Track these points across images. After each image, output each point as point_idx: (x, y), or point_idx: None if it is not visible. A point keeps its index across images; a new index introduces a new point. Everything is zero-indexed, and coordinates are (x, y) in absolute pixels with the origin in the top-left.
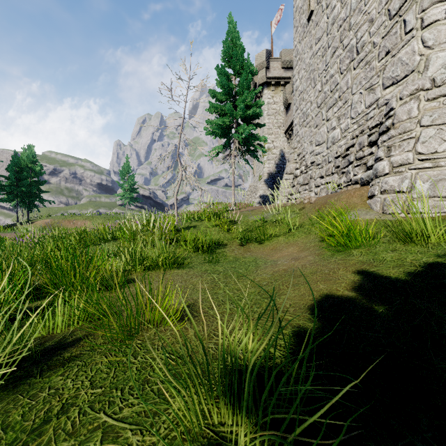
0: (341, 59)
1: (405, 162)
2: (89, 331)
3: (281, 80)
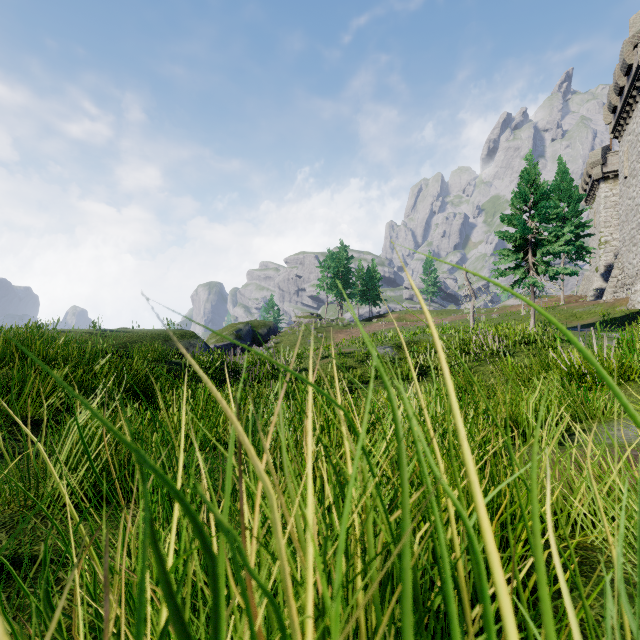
0: (636, 224)
1: (636, 290)
2: None
3: None
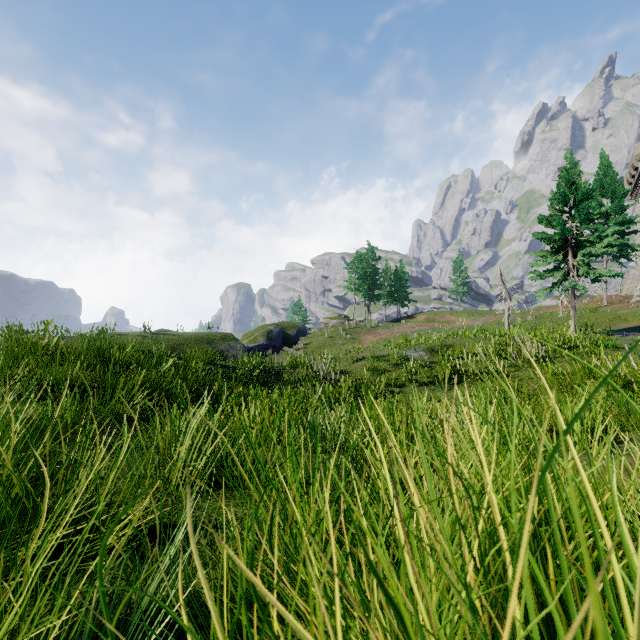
0: None
1: None
2: None
3: None
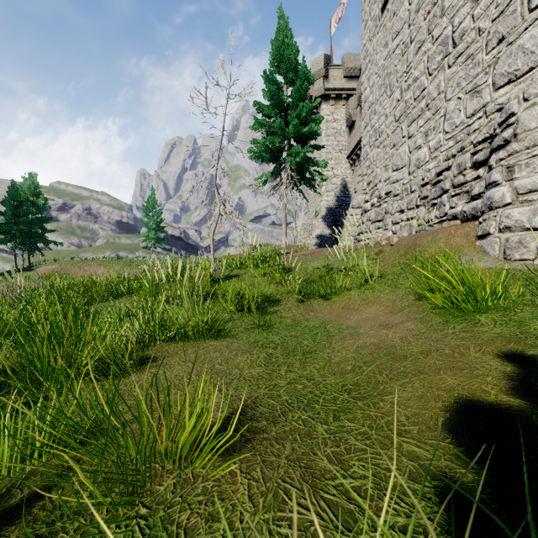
0: (430, 56)
1: (537, 186)
2: (52, 483)
3: (342, 92)
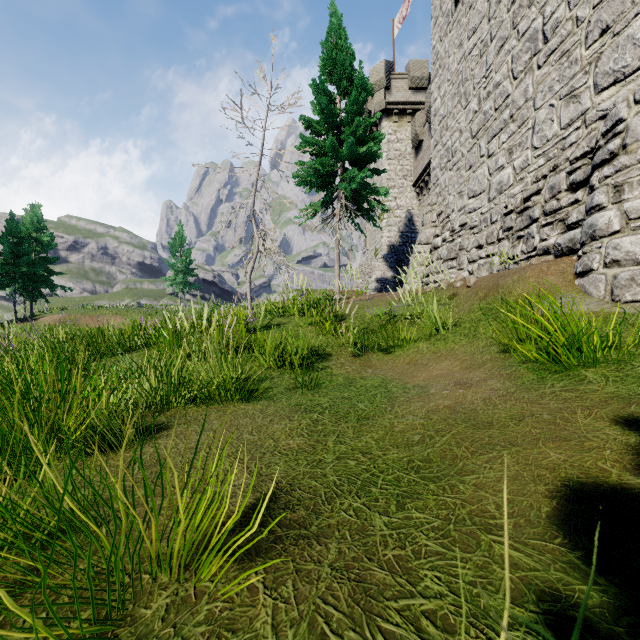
0: (515, 55)
1: None
2: None
3: (407, 106)
